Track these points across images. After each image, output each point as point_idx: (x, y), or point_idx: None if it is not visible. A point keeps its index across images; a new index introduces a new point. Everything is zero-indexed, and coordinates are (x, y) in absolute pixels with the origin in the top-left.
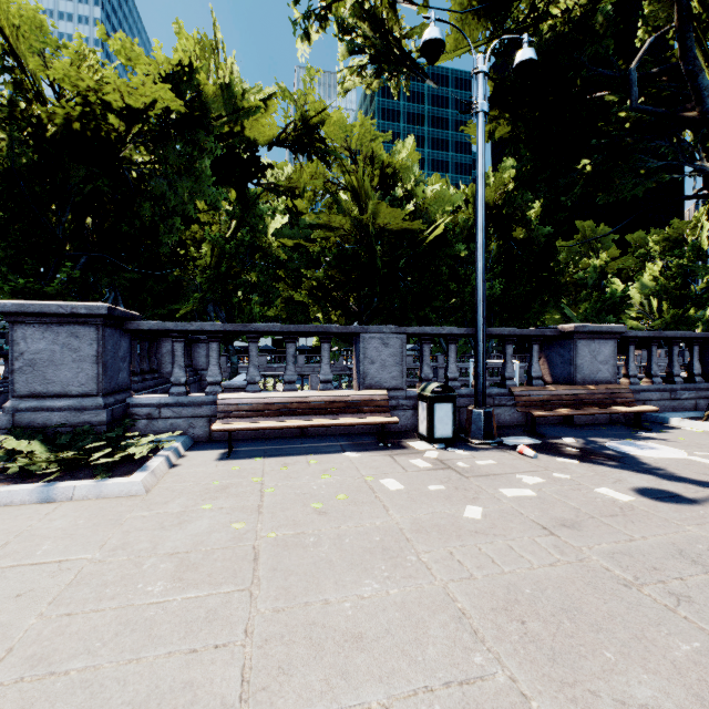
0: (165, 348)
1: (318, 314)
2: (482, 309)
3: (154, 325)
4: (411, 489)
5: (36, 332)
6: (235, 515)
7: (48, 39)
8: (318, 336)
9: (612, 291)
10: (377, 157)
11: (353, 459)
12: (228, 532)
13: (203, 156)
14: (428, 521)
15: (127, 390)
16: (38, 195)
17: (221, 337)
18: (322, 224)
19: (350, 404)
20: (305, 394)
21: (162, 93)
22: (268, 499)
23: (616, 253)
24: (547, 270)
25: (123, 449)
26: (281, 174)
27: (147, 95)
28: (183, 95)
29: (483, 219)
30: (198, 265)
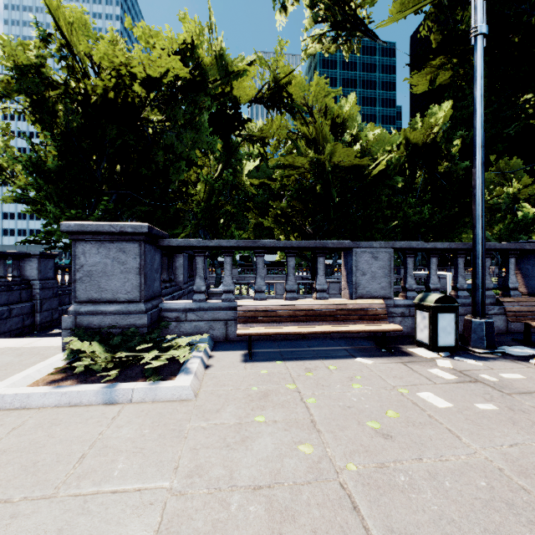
0: (178, 262)
1: (280, 235)
2: (481, 223)
3: (181, 242)
4: (460, 407)
5: (92, 248)
6: (294, 433)
7: (90, 34)
8: (314, 250)
9: (524, 214)
10: (329, 110)
11: (369, 365)
12: (300, 458)
13: (202, 112)
14: (522, 458)
15: (159, 296)
16: (84, 148)
17: (233, 252)
18: (287, 164)
19: (351, 312)
20: (310, 303)
21: (173, 63)
22: (316, 412)
23: (528, 181)
24: (469, 197)
25: (163, 349)
26: (255, 127)
27: (163, 66)
28: (186, 66)
29: (482, 137)
30: (192, 200)
